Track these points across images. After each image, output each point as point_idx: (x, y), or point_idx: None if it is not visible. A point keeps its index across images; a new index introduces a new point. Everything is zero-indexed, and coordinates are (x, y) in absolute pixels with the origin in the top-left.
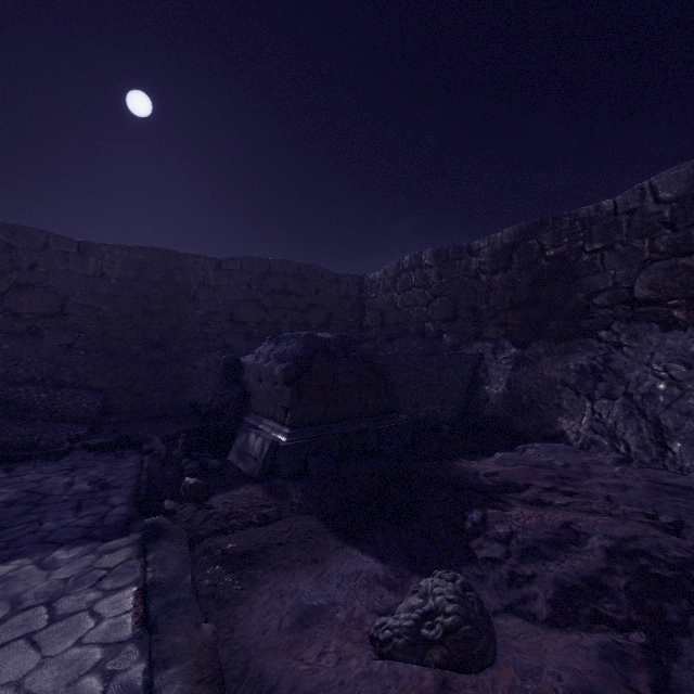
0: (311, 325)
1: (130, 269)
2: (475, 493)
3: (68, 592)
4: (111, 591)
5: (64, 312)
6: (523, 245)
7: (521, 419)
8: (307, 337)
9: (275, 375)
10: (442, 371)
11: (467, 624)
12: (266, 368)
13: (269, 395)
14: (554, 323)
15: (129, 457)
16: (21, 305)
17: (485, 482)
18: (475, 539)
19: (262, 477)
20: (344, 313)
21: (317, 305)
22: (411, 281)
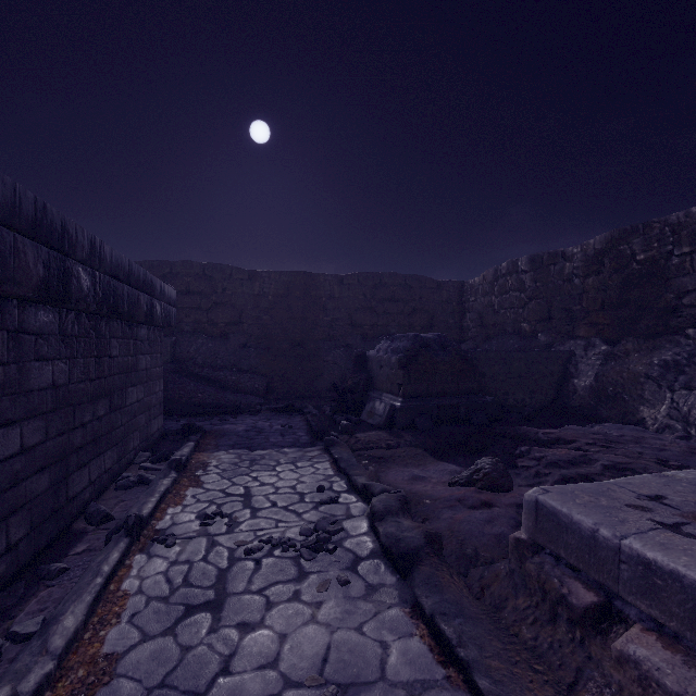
0: (416, 327)
1: (281, 288)
2: (531, 441)
3: (298, 461)
4: (318, 462)
5: (241, 321)
6: (613, 251)
7: (605, 408)
8: (414, 337)
9: (392, 363)
10: (531, 365)
11: (495, 472)
12: (385, 358)
13: (387, 377)
14: (643, 322)
15: (296, 416)
16: (217, 317)
17: (542, 437)
18: (520, 459)
19: (385, 428)
20: (445, 316)
21: (420, 309)
22: (508, 285)
